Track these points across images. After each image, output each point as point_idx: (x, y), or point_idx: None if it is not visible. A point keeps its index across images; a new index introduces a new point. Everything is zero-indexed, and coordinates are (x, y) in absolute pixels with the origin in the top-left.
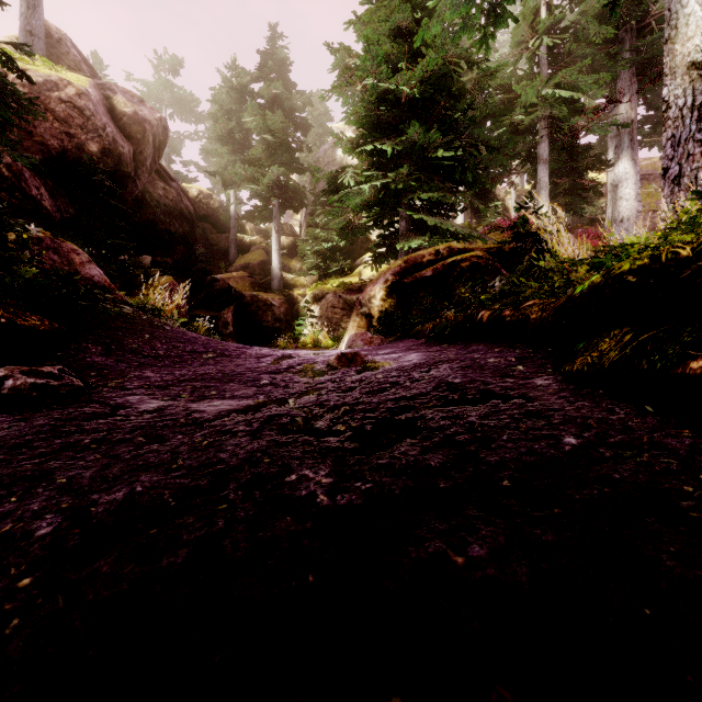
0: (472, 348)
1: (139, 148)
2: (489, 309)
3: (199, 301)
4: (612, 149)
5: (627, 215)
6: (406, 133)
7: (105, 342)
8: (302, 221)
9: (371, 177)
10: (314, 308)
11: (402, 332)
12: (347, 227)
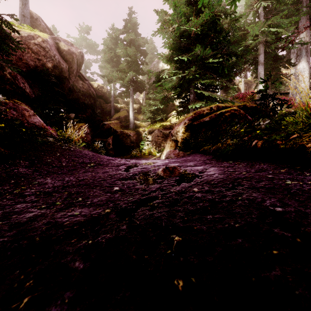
0: (256, 166)
1: (70, 65)
2: (260, 139)
3: (97, 134)
4: (293, 58)
5: (304, 89)
6: (194, 50)
7: (32, 159)
8: (143, 97)
9: (176, 73)
10: (149, 137)
11: (193, 149)
12: (164, 98)
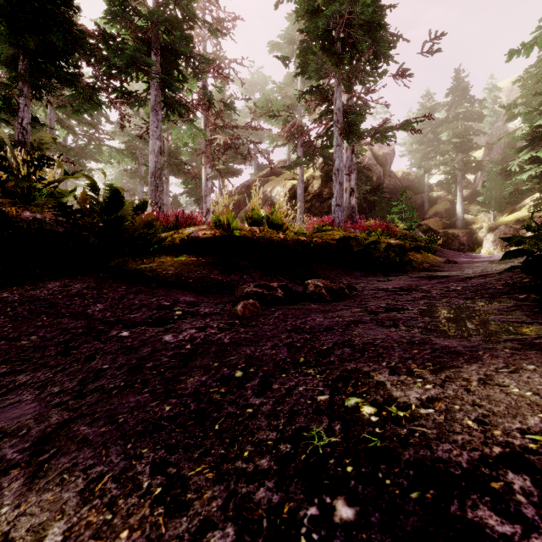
0: None
1: (385, 168)
2: None
3: None
4: None
5: None
6: None
7: (440, 253)
8: (477, 176)
9: (529, 168)
10: (489, 236)
11: None
12: (514, 192)
